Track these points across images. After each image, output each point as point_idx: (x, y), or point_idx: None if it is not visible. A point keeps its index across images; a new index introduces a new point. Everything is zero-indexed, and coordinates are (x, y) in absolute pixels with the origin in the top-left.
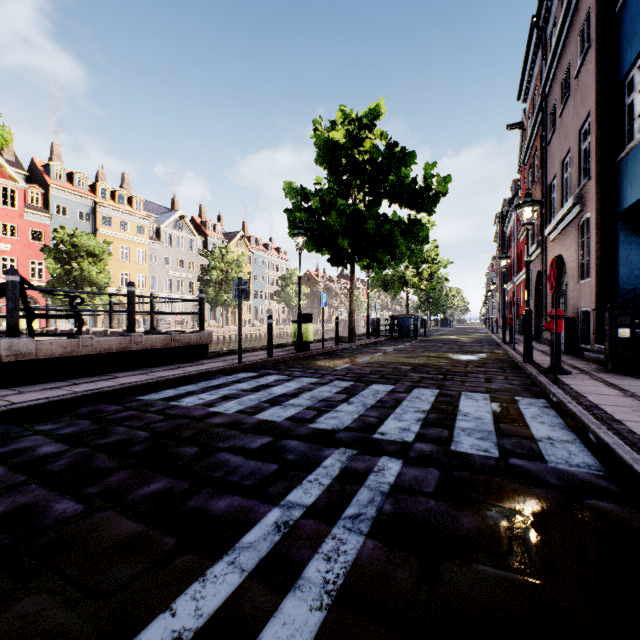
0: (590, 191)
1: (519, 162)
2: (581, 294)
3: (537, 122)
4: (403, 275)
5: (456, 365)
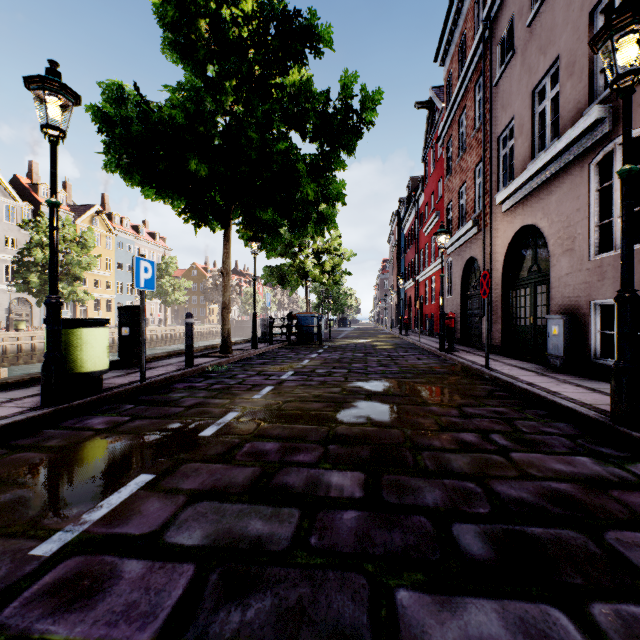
0: None
1: (424, 149)
2: (604, 275)
3: (470, 69)
4: (303, 266)
5: (465, 440)
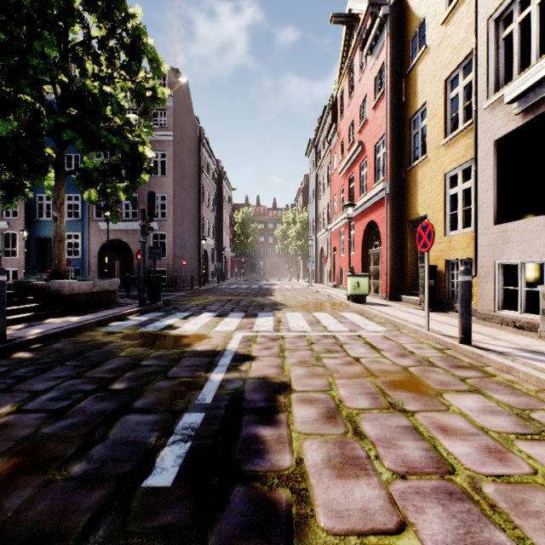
0: (20, 224)
1: None
2: (8, 262)
3: None
4: None
5: None
